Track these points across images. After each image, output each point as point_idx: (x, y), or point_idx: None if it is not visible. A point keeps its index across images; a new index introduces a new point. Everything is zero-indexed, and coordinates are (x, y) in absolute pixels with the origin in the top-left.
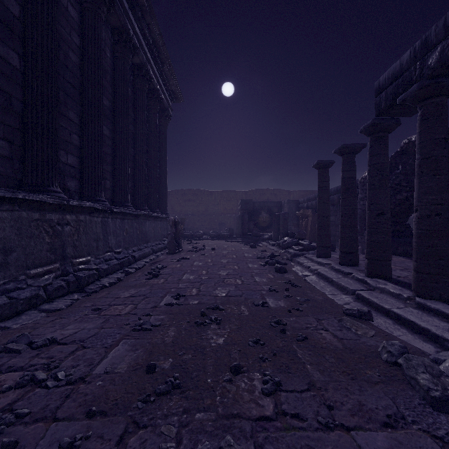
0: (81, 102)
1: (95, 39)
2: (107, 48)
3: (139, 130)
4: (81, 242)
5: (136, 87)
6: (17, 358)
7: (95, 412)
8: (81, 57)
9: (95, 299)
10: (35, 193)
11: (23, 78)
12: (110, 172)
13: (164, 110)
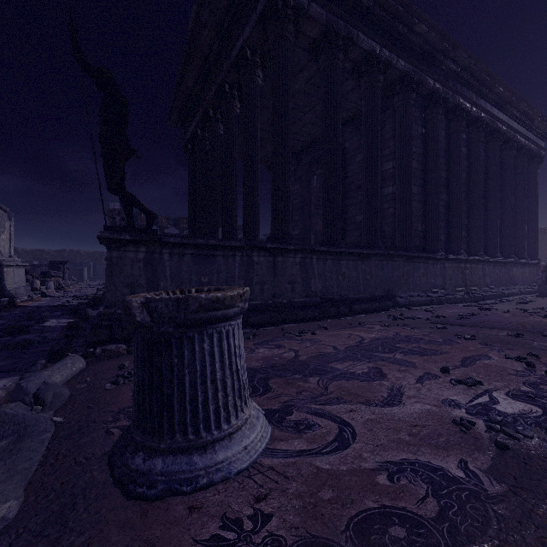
0: (467, 198)
1: (476, 157)
2: (481, 150)
3: (506, 193)
4: (472, 279)
5: (503, 158)
6: (473, 307)
7: (508, 311)
8: (467, 171)
9: (486, 305)
10: (455, 255)
11: (448, 204)
12: (483, 233)
13: (534, 156)
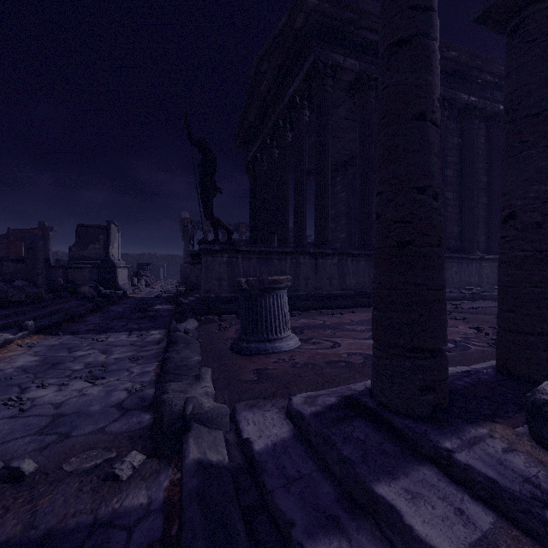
0: None
1: None
2: None
3: None
4: None
5: None
6: None
7: None
8: None
9: None
10: (495, 254)
11: (488, 206)
12: None
13: None
